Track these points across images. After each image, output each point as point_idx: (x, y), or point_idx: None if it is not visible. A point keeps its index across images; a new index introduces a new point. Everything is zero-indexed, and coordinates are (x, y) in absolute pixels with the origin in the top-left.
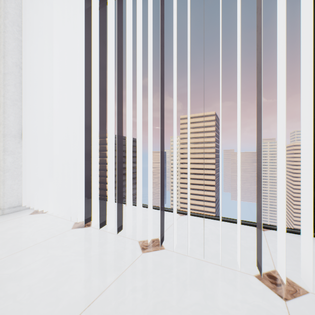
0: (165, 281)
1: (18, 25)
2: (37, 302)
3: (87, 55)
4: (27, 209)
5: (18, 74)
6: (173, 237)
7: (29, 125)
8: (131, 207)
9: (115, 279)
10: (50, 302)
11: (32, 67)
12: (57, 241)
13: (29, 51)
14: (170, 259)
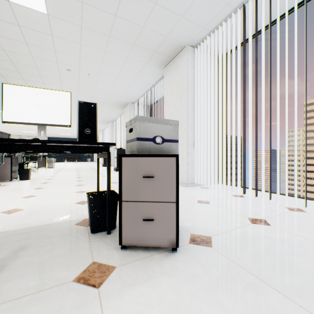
0: (311, 220)
1: (192, 84)
2: (245, 212)
3: (224, 86)
4: (196, 186)
5: (192, 111)
6: (312, 210)
7: (196, 138)
8: (266, 193)
9: (278, 214)
10: (251, 213)
11: (197, 105)
12: (231, 199)
13: (196, 97)
14: (313, 216)
